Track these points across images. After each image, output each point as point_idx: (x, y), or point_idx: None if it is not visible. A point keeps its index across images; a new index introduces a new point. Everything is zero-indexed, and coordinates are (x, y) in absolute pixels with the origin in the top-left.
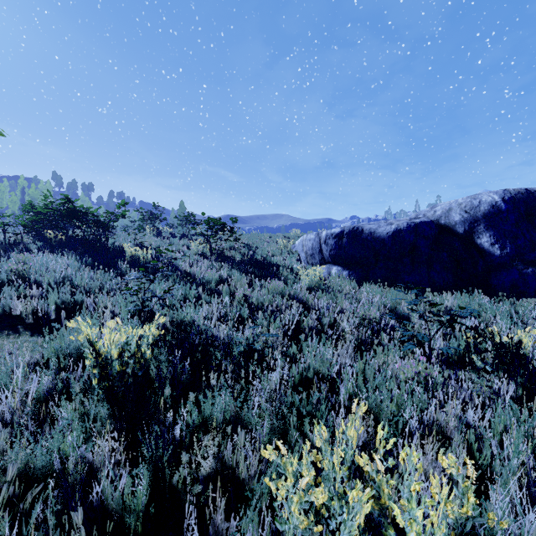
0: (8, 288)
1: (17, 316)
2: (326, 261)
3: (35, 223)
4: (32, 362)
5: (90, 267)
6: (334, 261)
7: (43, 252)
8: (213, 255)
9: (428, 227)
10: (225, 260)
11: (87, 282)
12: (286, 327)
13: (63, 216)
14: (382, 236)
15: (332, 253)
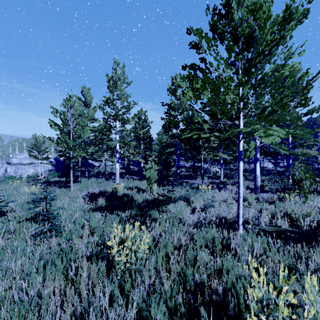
0: None
1: None
2: None
3: None
4: None
5: None
6: None
7: None
8: None
9: None
10: None
11: None
12: None
13: None
14: None
15: None
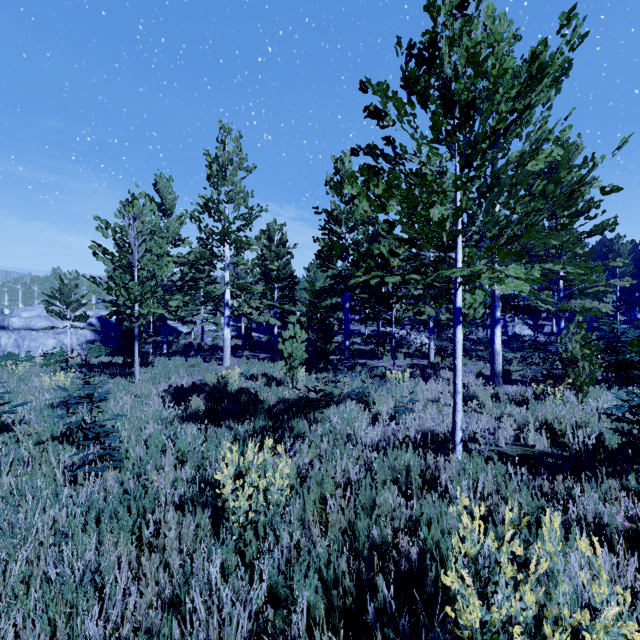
0: None
1: None
2: None
3: None
4: None
5: None
6: None
7: None
8: None
9: None
10: None
11: None
12: None
13: None
14: None
15: None
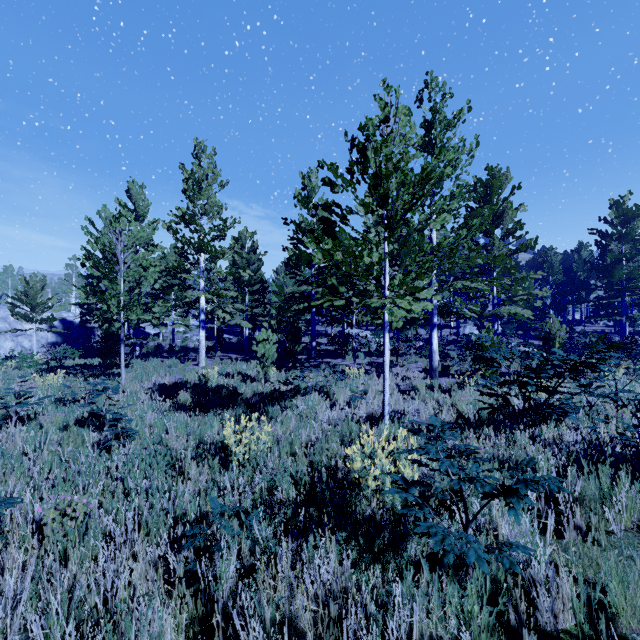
0: None
1: None
2: None
3: None
4: None
5: None
6: None
7: None
8: None
9: None
10: None
11: None
12: None
13: None
14: None
15: None
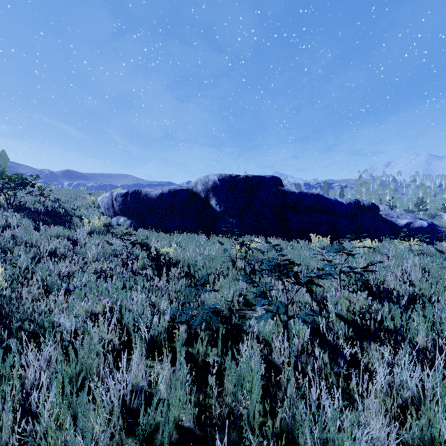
0: None
1: None
2: (117, 213)
3: None
4: None
5: None
6: (123, 213)
7: None
8: (10, 207)
9: (183, 193)
10: (23, 211)
11: None
12: (42, 254)
13: None
14: (153, 197)
15: (120, 207)
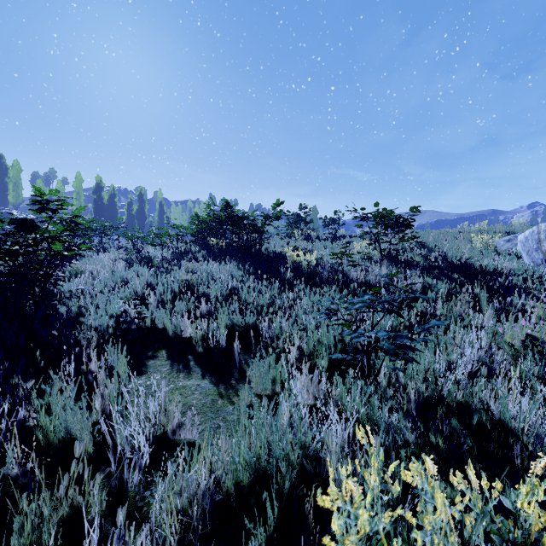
0: (179, 302)
1: (186, 339)
2: None
3: (200, 233)
4: (210, 483)
5: (252, 276)
6: None
7: (207, 260)
8: (385, 260)
9: None
10: (405, 266)
11: (255, 297)
12: None
13: (222, 223)
14: None
15: None
